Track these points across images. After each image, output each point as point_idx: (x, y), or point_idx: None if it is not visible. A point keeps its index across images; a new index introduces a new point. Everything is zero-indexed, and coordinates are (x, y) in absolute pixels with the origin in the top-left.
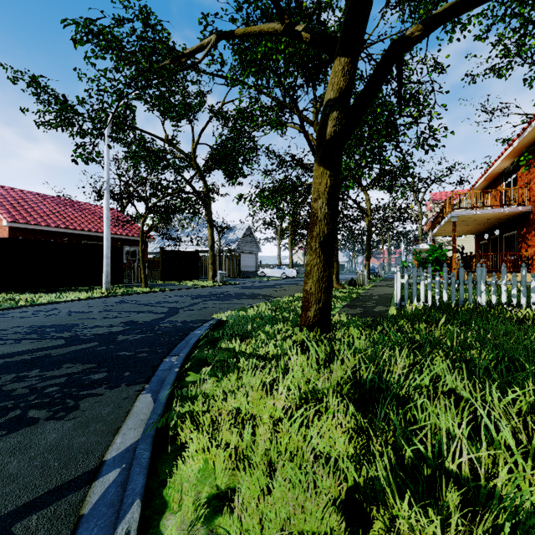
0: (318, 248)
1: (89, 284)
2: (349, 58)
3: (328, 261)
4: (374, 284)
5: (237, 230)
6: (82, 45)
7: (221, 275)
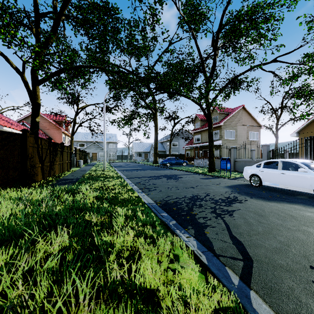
0: None
1: None
2: None
3: None
4: None
5: None
6: None
7: None
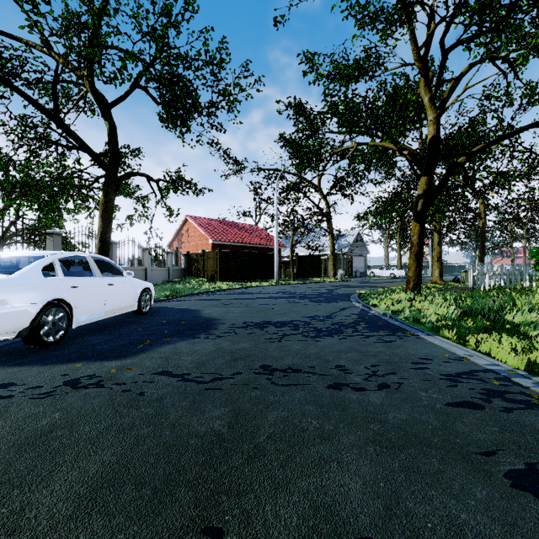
0: (414, 257)
1: (259, 278)
2: (428, 177)
3: (419, 263)
4: None
5: (348, 236)
6: (301, 171)
7: (341, 274)
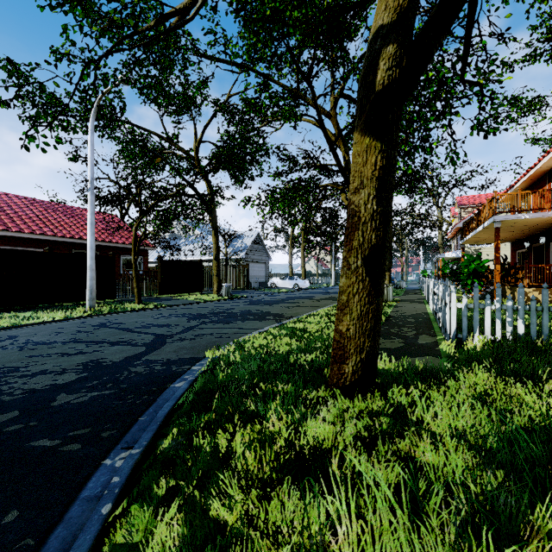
0: (361, 267)
1: (75, 299)
2: None
3: (375, 287)
4: (399, 299)
5: (246, 237)
6: None
7: (227, 288)
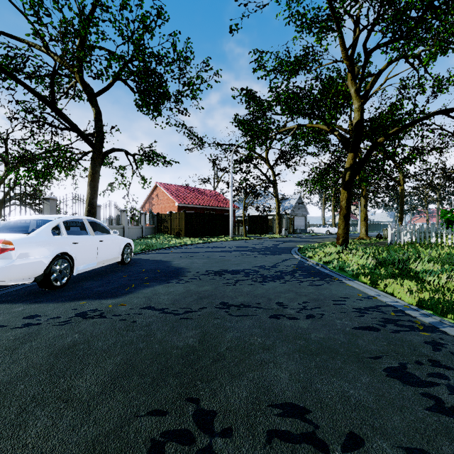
0: (343, 218)
1: (217, 235)
2: (354, 154)
3: (346, 223)
4: None
5: (291, 199)
6: (251, 147)
7: (285, 231)
